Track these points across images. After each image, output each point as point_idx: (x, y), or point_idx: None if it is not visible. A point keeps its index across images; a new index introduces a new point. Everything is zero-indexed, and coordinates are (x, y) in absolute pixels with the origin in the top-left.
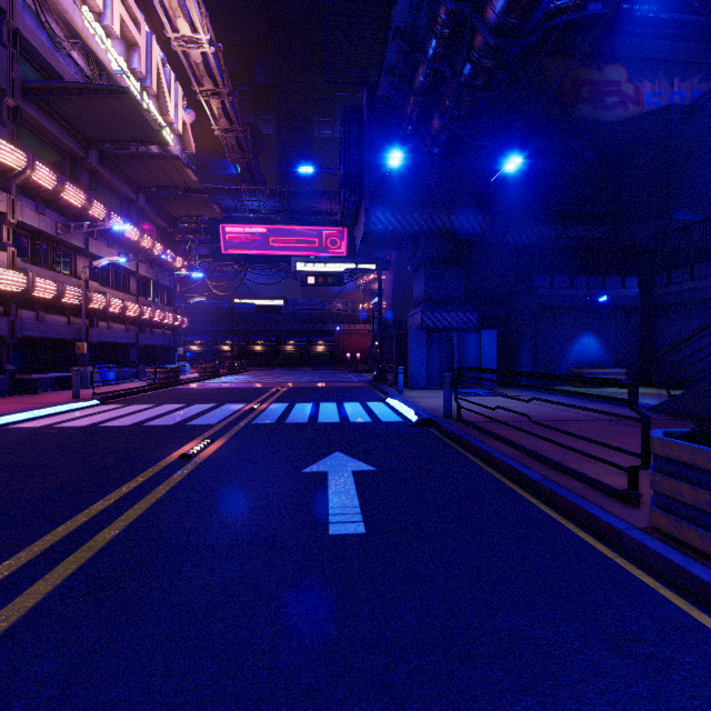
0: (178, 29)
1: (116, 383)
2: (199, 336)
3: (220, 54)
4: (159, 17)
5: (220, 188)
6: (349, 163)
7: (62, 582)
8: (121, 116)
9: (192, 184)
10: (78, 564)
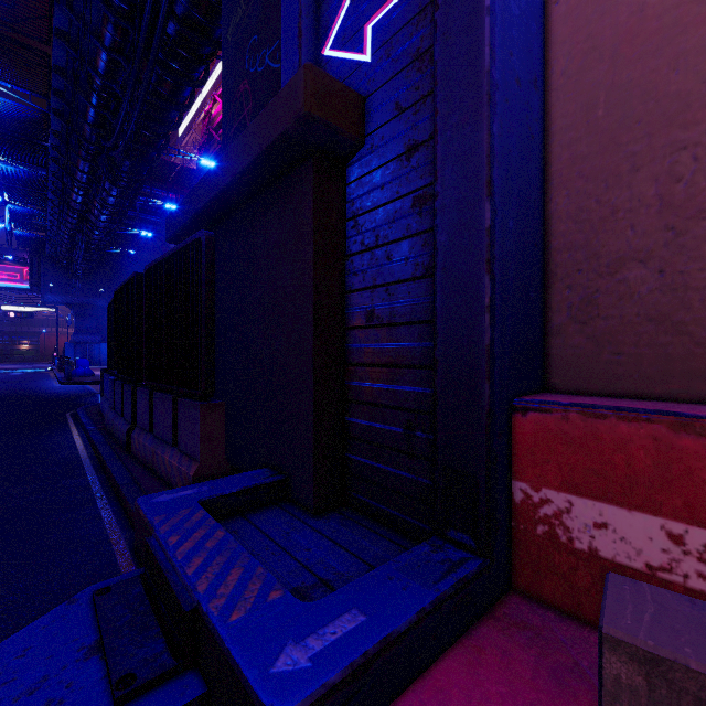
0: None
1: None
2: None
3: None
4: None
5: None
6: (33, 274)
7: None
8: None
9: None
10: None
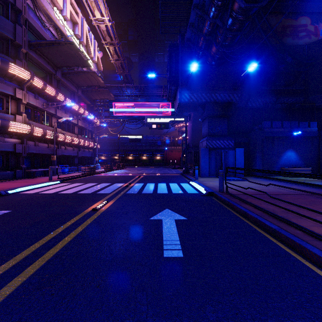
0: (95, 15)
1: (67, 173)
2: (105, 152)
3: (113, 26)
4: (87, 11)
5: (113, 86)
6: (171, 71)
7: (26, 279)
8: (70, 54)
9: (101, 84)
10: (36, 269)
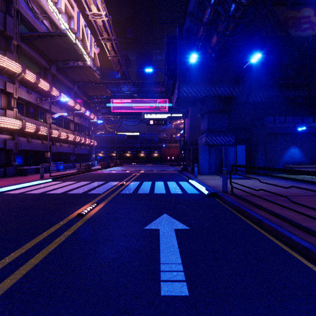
0: (91, 10)
1: (61, 171)
2: (102, 149)
3: (110, 21)
4: (84, 7)
5: (110, 82)
6: (169, 64)
7: None
8: (64, 48)
9: (97, 80)
10: None
